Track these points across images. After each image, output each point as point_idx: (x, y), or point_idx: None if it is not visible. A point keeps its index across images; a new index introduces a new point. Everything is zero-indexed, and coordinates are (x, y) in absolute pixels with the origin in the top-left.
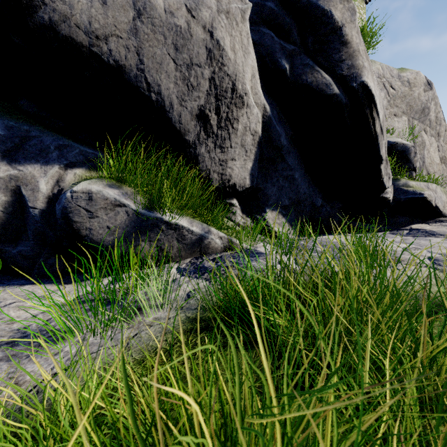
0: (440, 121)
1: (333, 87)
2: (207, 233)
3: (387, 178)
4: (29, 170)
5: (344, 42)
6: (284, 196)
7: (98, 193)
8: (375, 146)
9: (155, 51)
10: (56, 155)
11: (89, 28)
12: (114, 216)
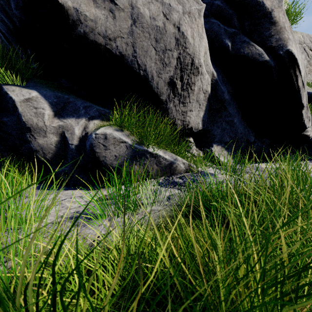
0: None
1: (264, 56)
2: (175, 160)
3: (307, 120)
4: (69, 122)
5: (273, 22)
6: (226, 135)
7: (110, 135)
8: (297, 96)
9: (143, 44)
10: (83, 112)
11: (105, 34)
12: (119, 148)
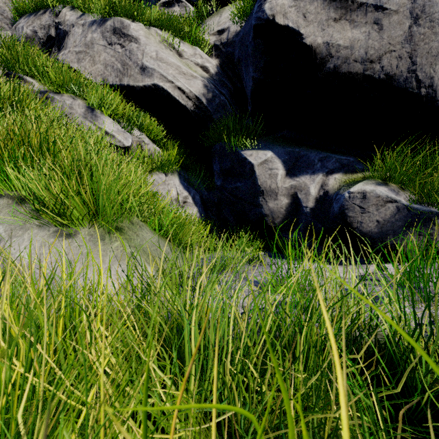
0: None
1: None
2: None
3: None
4: (302, 180)
5: None
6: None
7: (371, 192)
8: None
9: (430, 46)
10: (319, 166)
11: (364, 58)
12: (384, 211)
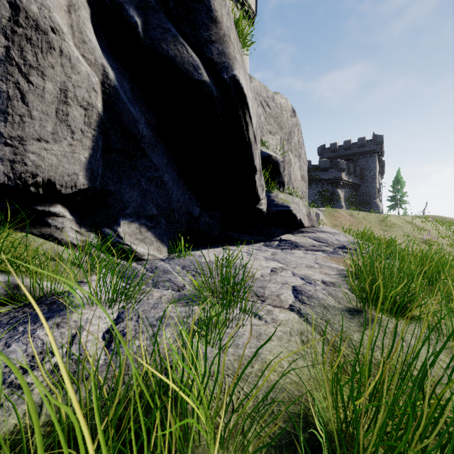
0: (301, 145)
1: (202, 72)
2: None
3: (261, 189)
4: None
5: (214, 19)
6: (150, 203)
7: None
8: (249, 154)
9: None
10: None
11: None
12: None
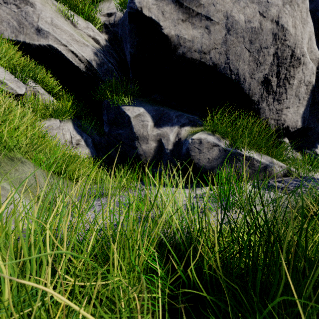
0: None
1: None
2: (270, 163)
3: None
4: (165, 130)
5: None
6: None
7: (204, 139)
8: None
9: (236, 49)
10: (176, 121)
11: (200, 50)
12: (212, 152)
